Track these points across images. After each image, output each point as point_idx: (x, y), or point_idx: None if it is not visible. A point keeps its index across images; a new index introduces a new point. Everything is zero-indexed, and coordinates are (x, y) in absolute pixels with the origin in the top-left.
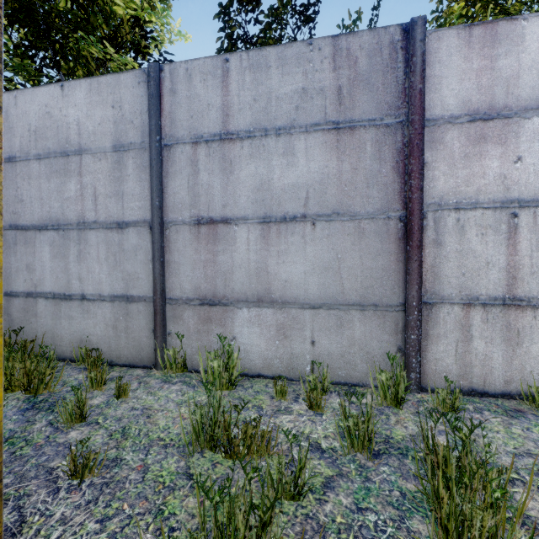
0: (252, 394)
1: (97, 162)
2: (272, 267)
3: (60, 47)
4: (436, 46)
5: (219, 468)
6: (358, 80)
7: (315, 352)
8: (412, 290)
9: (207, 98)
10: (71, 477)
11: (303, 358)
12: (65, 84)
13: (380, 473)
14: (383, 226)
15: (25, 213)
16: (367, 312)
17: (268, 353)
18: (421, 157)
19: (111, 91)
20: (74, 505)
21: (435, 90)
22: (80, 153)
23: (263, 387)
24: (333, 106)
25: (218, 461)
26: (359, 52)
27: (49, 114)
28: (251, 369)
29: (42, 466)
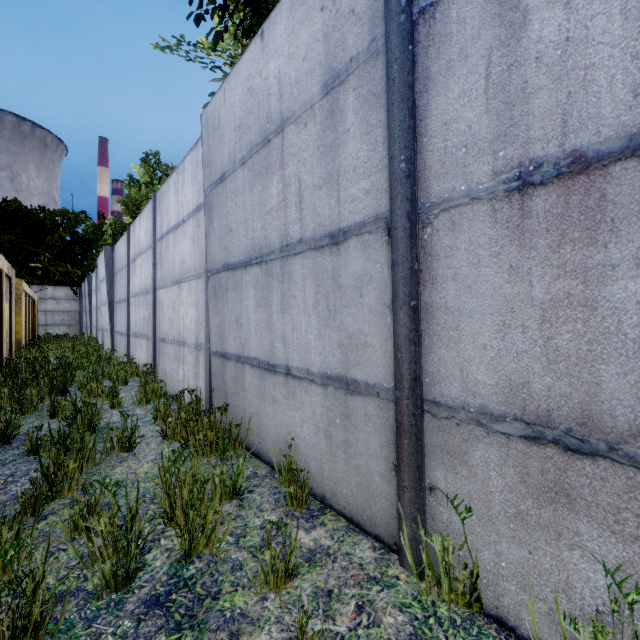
0: None
1: (301, 131)
2: None
3: None
4: None
5: None
6: None
7: None
8: None
9: None
10: None
11: None
12: (264, 28)
13: None
14: None
15: (233, 246)
16: None
17: None
18: None
19: None
20: None
21: None
22: (281, 129)
23: None
24: None
25: None
26: None
27: (250, 91)
28: None
29: None
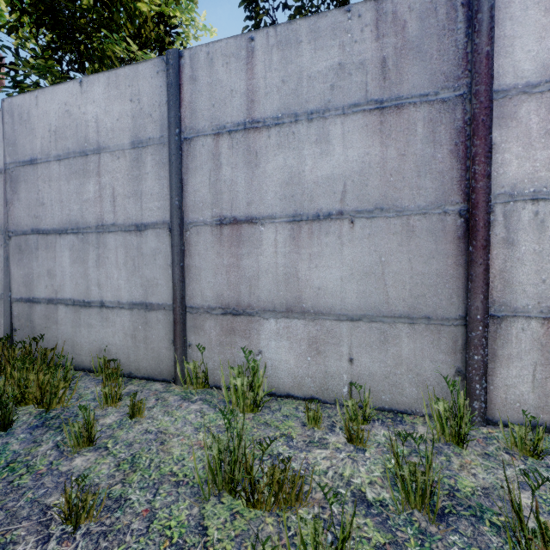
0: (280, 419)
1: (115, 160)
2: (303, 272)
3: (84, 48)
4: None
5: (239, 521)
6: (406, 48)
7: (353, 371)
8: (475, 301)
9: (230, 84)
10: (65, 521)
11: (339, 378)
12: (83, 80)
13: (449, 545)
14: (438, 222)
15: (46, 217)
16: (417, 326)
17: (298, 370)
18: (488, 137)
19: (129, 83)
20: None
21: (506, 54)
22: (98, 152)
23: (292, 411)
24: (376, 82)
25: (238, 509)
26: (408, 15)
27: (68, 113)
28: (279, 388)
29: (38, 502)
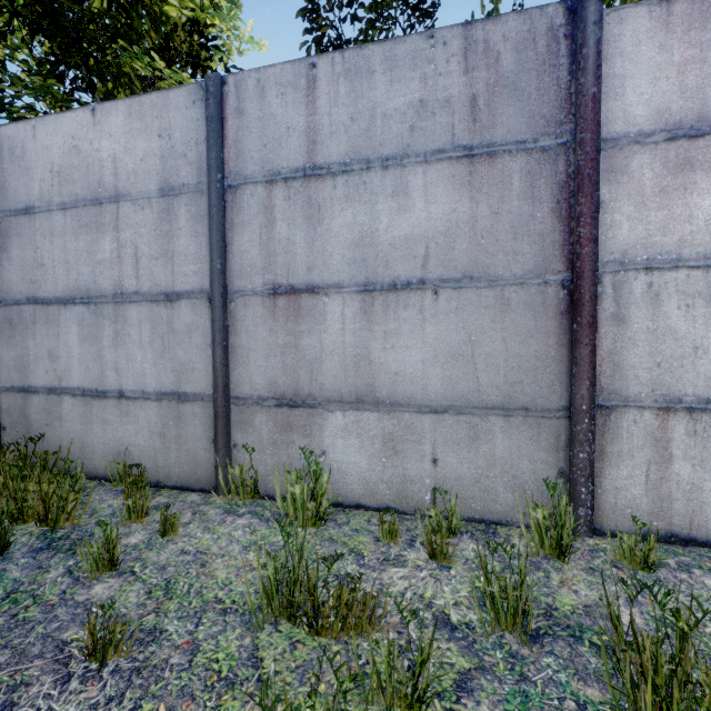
0: (348, 534)
1: (139, 211)
2: (376, 354)
3: (94, 62)
4: (617, 32)
5: (300, 651)
6: (500, 85)
7: (438, 475)
8: (580, 388)
9: (286, 120)
10: (88, 657)
11: (421, 483)
12: (97, 108)
13: (542, 668)
14: (537, 294)
15: (47, 282)
16: (514, 419)
17: (371, 474)
18: (595, 194)
19: (157, 114)
20: (89, 704)
21: (615, 96)
22: (117, 200)
23: (364, 524)
24: (465, 124)
25: (299, 638)
26: (502, 45)
27: (76, 149)
28: (347, 496)
29: (51, 637)
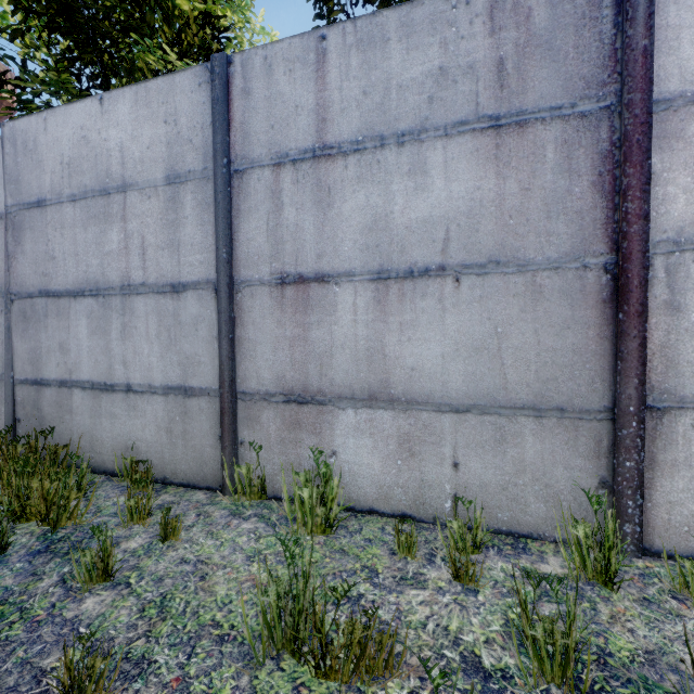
0: (360, 544)
1: (145, 200)
2: (391, 347)
3: (109, 58)
4: None
5: None
6: (532, 45)
7: (459, 480)
8: (627, 387)
9: (294, 98)
10: None
11: (440, 488)
12: (104, 96)
13: None
14: (575, 280)
15: (57, 274)
16: (547, 421)
17: (385, 478)
18: (645, 163)
19: (163, 100)
20: None
21: (669, 50)
22: (124, 190)
23: (377, 532)
24: (490, 91)
25: (304, 680)
26: None
27: (85, 140)
28: (359, 500)
29: (30, 664)
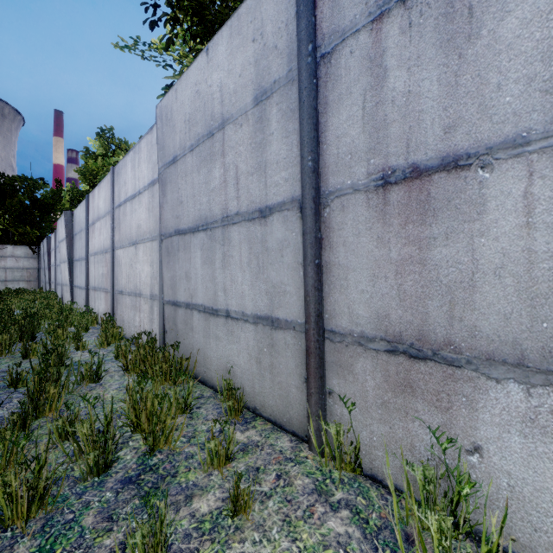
0: None
1: (238, 130)
2: None
3: None
4: None
5: None
6: None
7: None
8: None
9: None
10: None
11: None
12: (209, 46)
13: None
14: None
15: (184, 215)
16: None
17: None
18: None
19: (251, 18)
20: None
21: None
22: (222, 127)
23: None
24: None
25: None
26: None
27: (198, 93)
28: (534, 551)
29: None
